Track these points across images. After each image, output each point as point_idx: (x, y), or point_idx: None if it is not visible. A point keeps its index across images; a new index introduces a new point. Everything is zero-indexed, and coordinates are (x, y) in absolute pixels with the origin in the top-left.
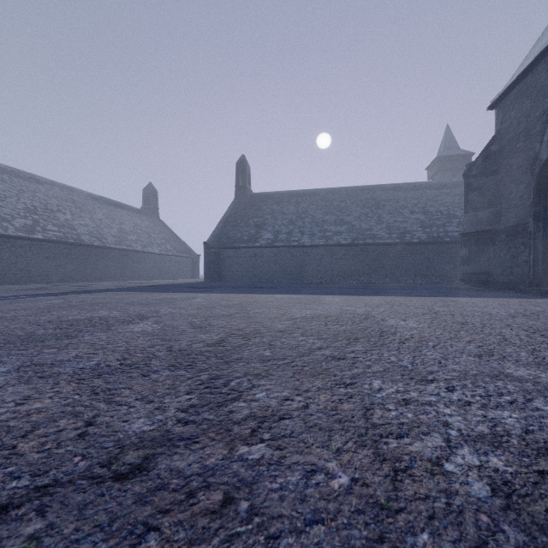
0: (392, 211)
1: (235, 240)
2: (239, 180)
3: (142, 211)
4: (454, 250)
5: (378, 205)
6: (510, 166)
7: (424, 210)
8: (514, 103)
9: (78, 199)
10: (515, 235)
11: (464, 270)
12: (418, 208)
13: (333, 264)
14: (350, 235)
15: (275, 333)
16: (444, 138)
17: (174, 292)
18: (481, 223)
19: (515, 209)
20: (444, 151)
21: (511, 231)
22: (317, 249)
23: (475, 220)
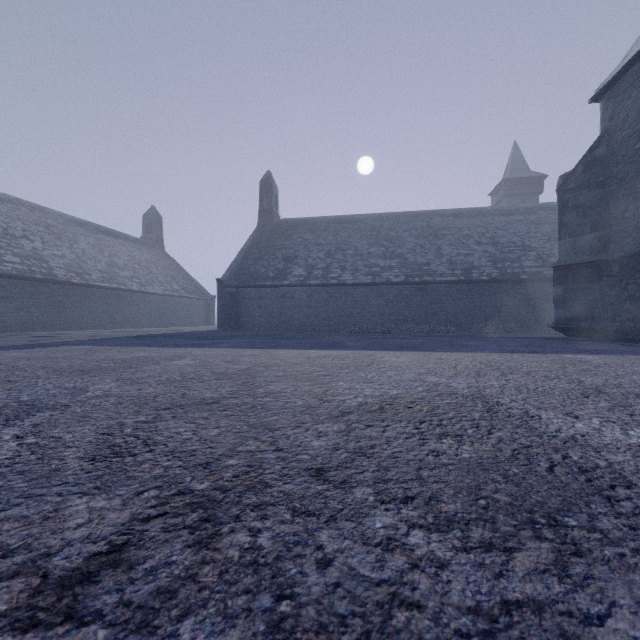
0: (454, 242)
1: (257, 276)
2: (263, 202)
3: (142, 242)
4: (532, 290)
5: (437, 234)
6: (625, 174)
7: (493, 240)
8: (631, 88)
9: (54, 224)
10: (635, 267)
11: (558, 314)
12: (486, 238)
13: (382, 307)
14: (403, 270)
15: (301, 485)
16: (512, 157)
17: (161, 346)
18: (582, 253)
19: (632, 232)
20: (512, 172)
21: (629, 262)
22: (361, 289)
23: (573, 248)
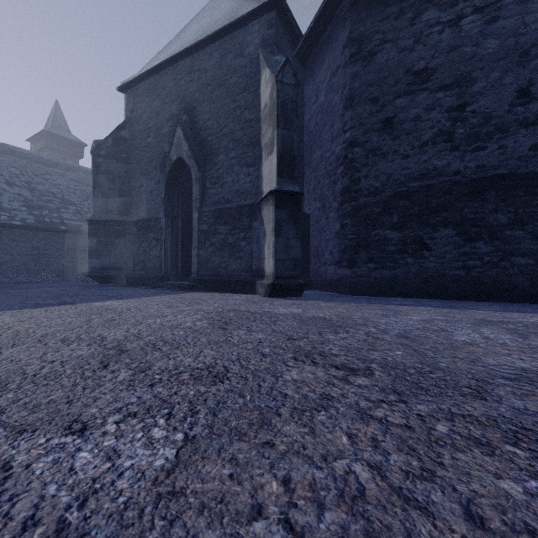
0: None
1: None
2: None
3: None
4: (72, 241)
5: None
6: (141, 158)
7: (30, 185)
8: (145, 95)
9: None
10: (147, 230)
11: (93, 264)
12: (20, 181)
13: None
14: None
15: None
16: (54, 113)
17: None
18: (112, 212)
19: (146, 203)
20: (54, 128)
21: (144, 225)
22: None
23: (106, 207)
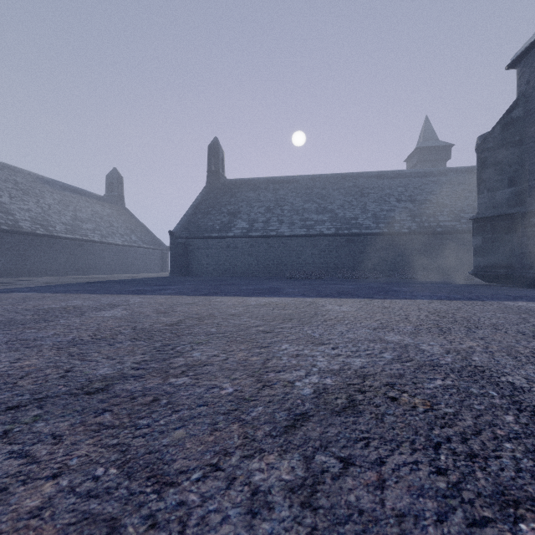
0: (378, 200)
1: (205, 229)
2: (211, 164)
3: (105, 199)
4: (446, 241)
5: (362, 192)
6: None
7: (411, 198)
8: None
9: (22, 181)
10: None
11: (477, 262)
12: (405, 196)
13: (315, 256)
14: (334, 224)
15: None
16: (424, 129)
17: (104, 293)
18: (499, 206)
19: None
20: (424, 142)
21: None
22: (297, 240)
23: (491, 202)
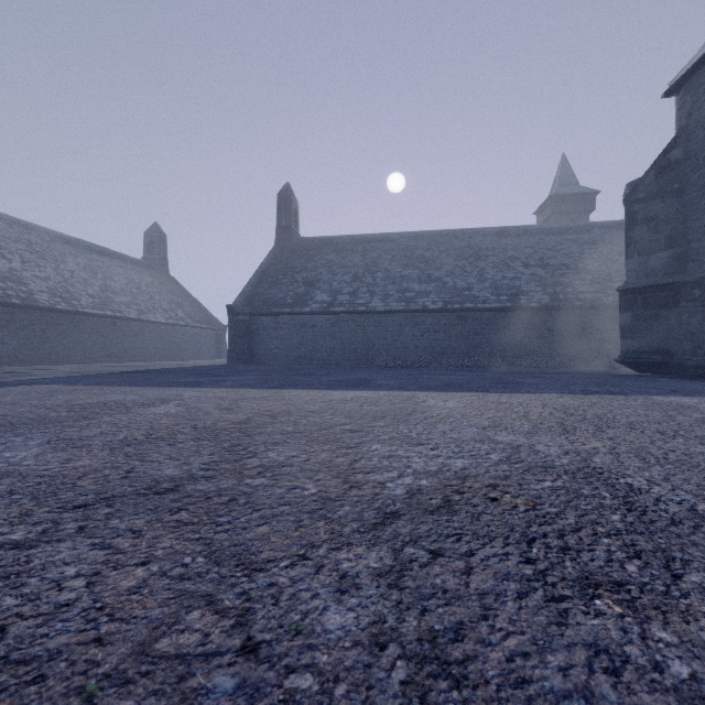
0: (499, 264)
1: (273, 303)
2: (281, 218)
3: (143, 263)
4: (588, 318)
5: (479, 255)
6: None
7: (542, 262)
8: None
9: (37, 241)
10: None
11: (625, 346)
12: (534, 260)
13: (417, 338)
14: (441, 296)
15: None
16: (560, 171)
17: (148, 385)
18: (654, 274)
19: None
20: (560, 188)
21: None
22: (393, 317)
23: (644, 269)
